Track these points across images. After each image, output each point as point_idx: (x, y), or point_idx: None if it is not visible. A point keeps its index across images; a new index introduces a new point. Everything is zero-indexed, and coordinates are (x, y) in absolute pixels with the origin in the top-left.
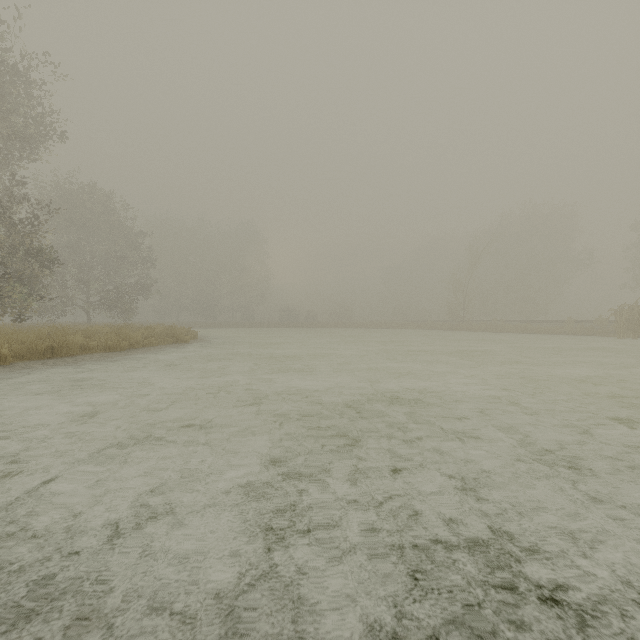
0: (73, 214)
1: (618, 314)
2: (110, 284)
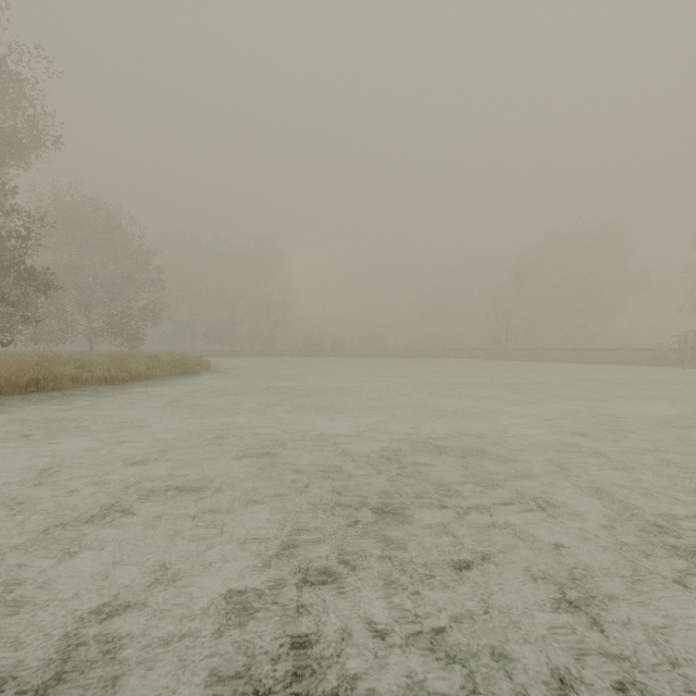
0: (73, 230)
1: (682, 341)
2: (115, 308)
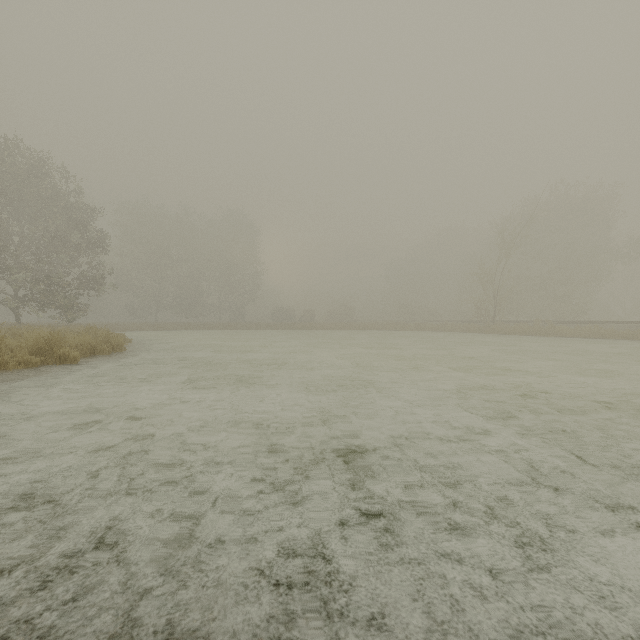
0: None
1: None
2: (52, 275)
